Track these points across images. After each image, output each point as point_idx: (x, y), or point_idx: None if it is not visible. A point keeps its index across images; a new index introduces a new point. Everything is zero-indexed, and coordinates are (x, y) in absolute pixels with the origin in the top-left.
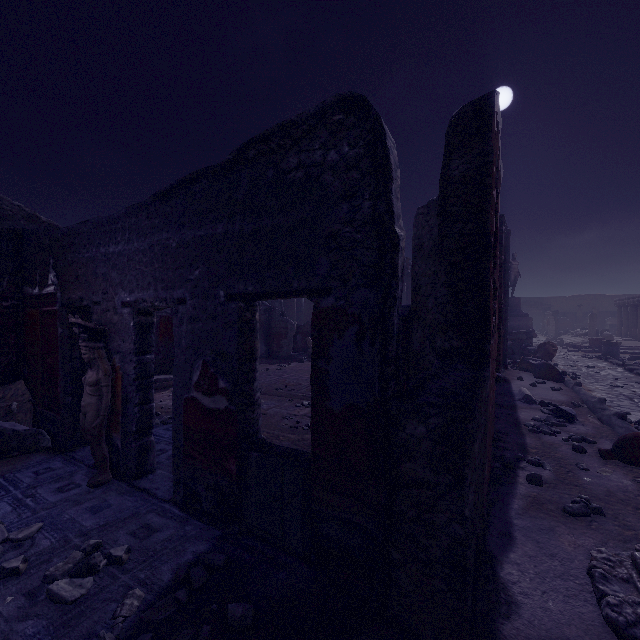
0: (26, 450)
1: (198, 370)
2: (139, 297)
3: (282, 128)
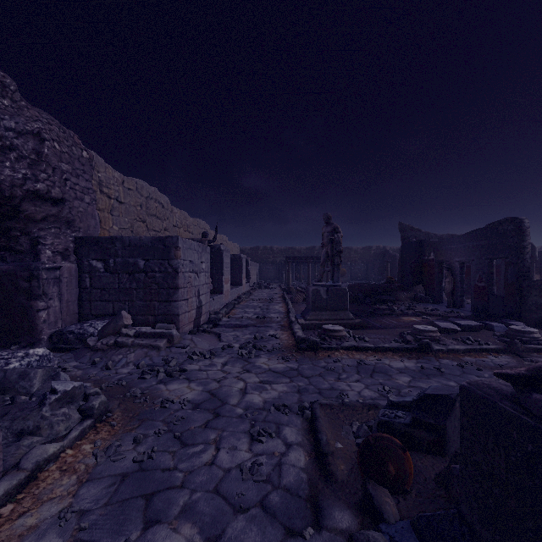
0: (426, 302)
1: (477, 277)
2: (460, 259)
3: (497, 221)
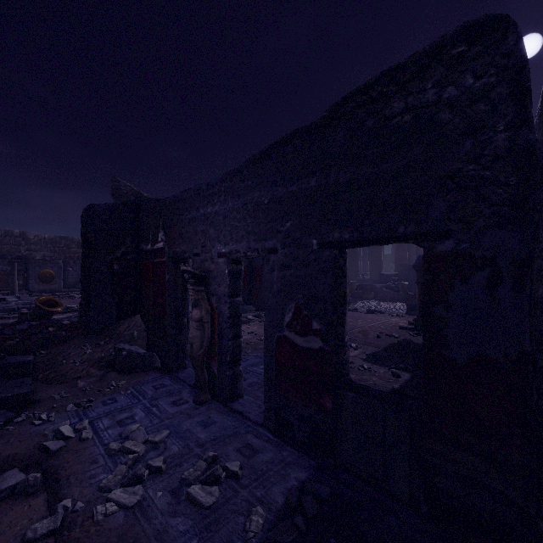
0: (145, 368)
1: (290, 312)
2: (233, 248)
3: (387, 75)
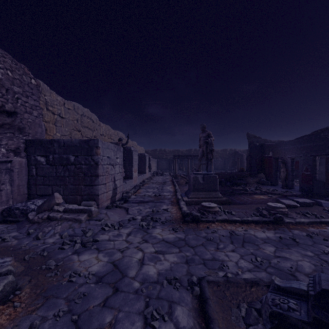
0: (266, 184)
1: (304, 168)
2: (291, 156)
3: (320, 130)
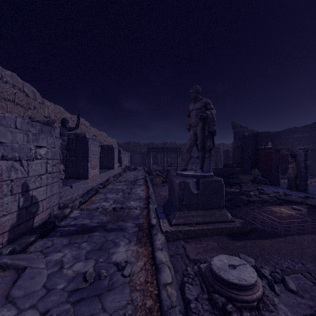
0: (264, 184)
1: None
2: (306, 147)
3: None
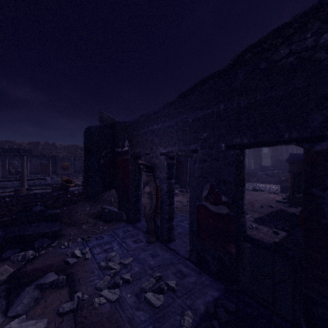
0: (117, 220)
1: (206, 189)
2: (169, 150)
3: (275, 32)
